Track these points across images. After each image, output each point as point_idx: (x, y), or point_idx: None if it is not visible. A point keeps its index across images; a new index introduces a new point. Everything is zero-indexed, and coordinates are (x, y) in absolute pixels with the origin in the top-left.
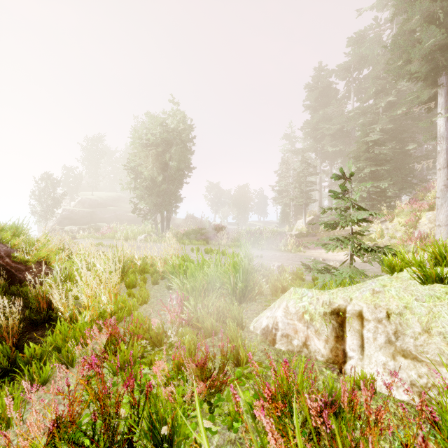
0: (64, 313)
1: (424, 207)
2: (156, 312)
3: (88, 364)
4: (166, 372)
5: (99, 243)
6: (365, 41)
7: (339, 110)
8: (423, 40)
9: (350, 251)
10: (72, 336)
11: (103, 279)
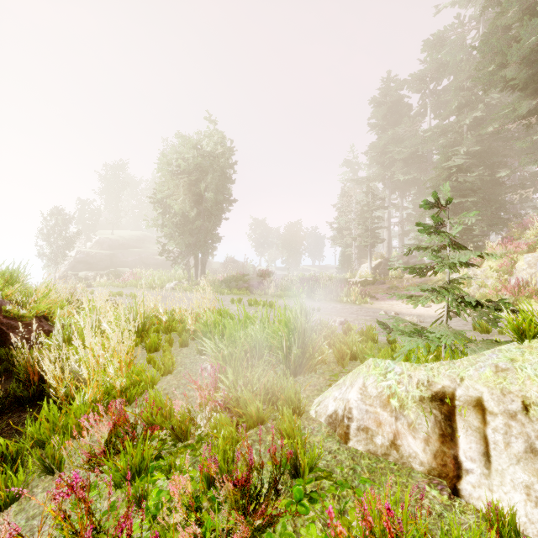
0: (58, 388)
1: (521, 248)
2: (183, 386)
3: (67, 485)
4: (190, 492)
5: (118, 293)
6: (444, 45)
7: (412, 130)
8: (523, 37)
9: (446, 306)
10: (64, 424)
11: (112, 342)
